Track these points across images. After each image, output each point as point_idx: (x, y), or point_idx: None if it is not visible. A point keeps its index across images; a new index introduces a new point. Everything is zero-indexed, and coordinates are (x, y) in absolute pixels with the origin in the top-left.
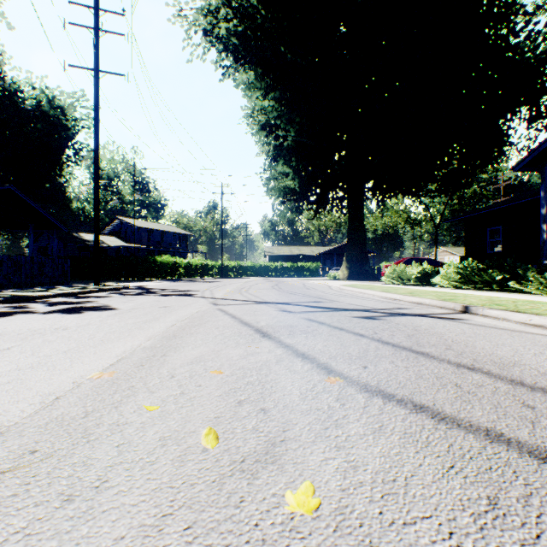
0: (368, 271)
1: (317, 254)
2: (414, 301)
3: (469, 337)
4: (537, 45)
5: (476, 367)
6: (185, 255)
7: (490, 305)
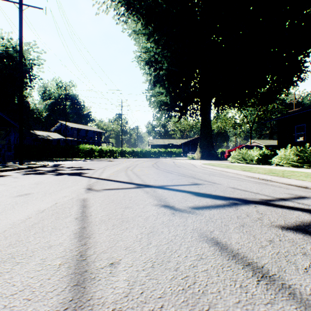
0: (214, 154)
1: (179, 144)
2: (294, 183)
3: None
4: None
5: None
6: (101, 144)
7: None
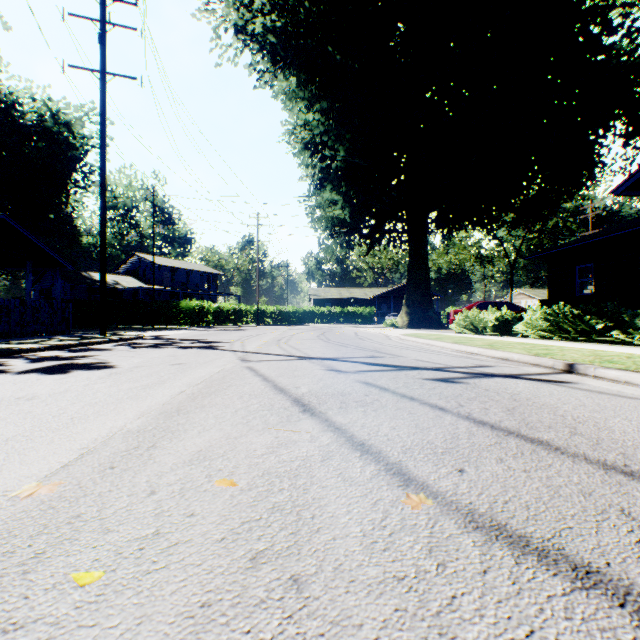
0: (433, 317)
1: (371, 297)
2: (497, 356)
3: (594, 411)
4: (636, 46)
5: (635, 471)
6: (215, 298)
7: (601, 362)
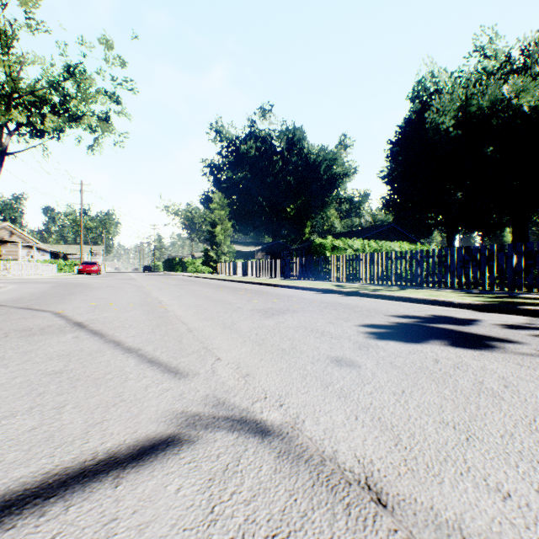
0: None
1: None
2: None
3: None
4: None
5: None
6: None
7: None
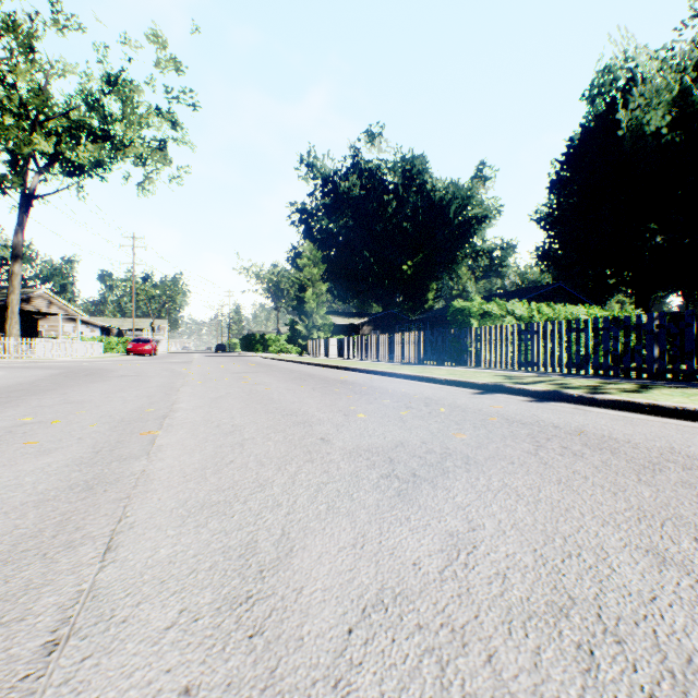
0: None
1: None
2: None
3: None
4: None
5: None
6: None
7: None
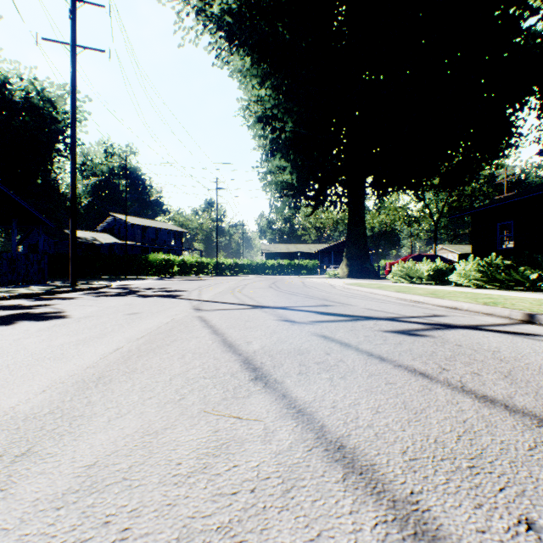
0: (369, 269)
1: (314, 251)
2: (445, 304)
3: None
4: None
5: None
6: (181, 252)
7: None
